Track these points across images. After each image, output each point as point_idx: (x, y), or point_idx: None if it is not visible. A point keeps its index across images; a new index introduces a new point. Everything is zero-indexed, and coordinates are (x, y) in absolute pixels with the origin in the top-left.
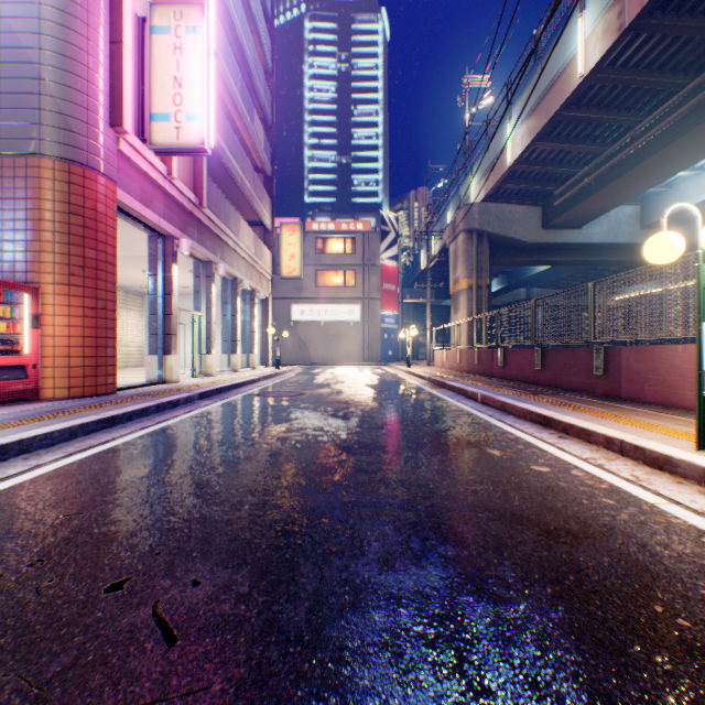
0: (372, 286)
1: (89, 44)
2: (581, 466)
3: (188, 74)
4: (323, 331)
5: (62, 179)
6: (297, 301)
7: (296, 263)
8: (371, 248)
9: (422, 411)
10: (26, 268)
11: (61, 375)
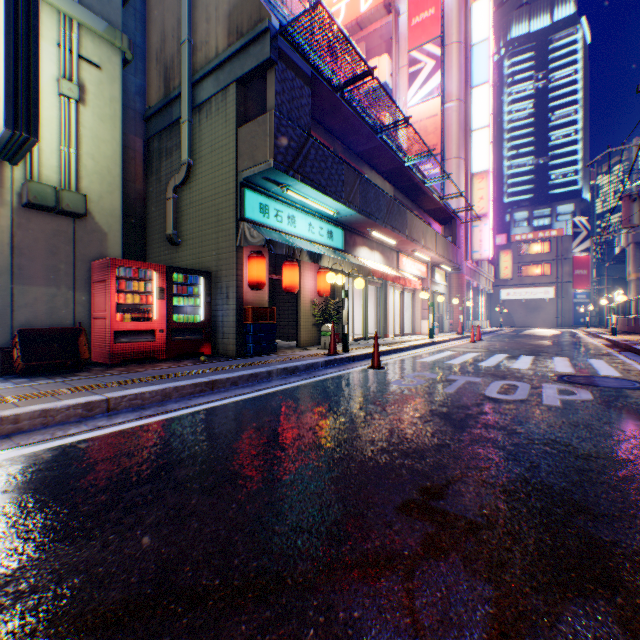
0: (564, 274)
1: (461, 242)
2: (587, 339)
3: (483, 238)
4: (522, 305)
5: (456, 278)
6: (503, 287)
7: (508, 271)
8: (563, 247)
9: (565, 336)
10: (448, 300)
11: (456, 325)
